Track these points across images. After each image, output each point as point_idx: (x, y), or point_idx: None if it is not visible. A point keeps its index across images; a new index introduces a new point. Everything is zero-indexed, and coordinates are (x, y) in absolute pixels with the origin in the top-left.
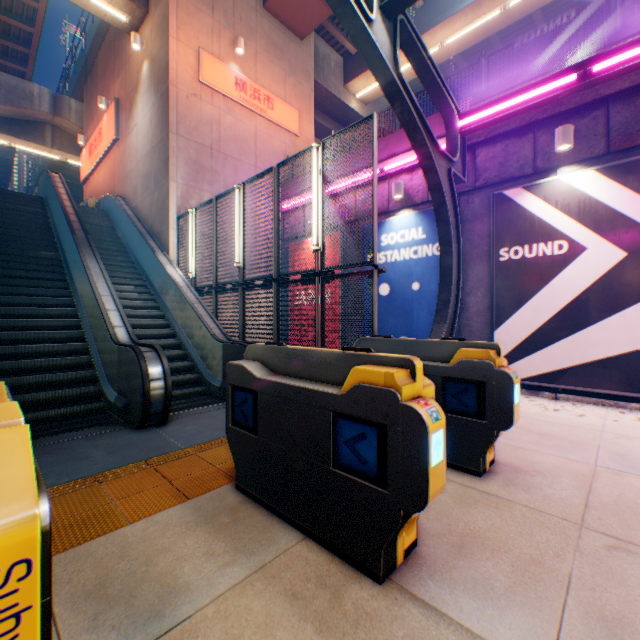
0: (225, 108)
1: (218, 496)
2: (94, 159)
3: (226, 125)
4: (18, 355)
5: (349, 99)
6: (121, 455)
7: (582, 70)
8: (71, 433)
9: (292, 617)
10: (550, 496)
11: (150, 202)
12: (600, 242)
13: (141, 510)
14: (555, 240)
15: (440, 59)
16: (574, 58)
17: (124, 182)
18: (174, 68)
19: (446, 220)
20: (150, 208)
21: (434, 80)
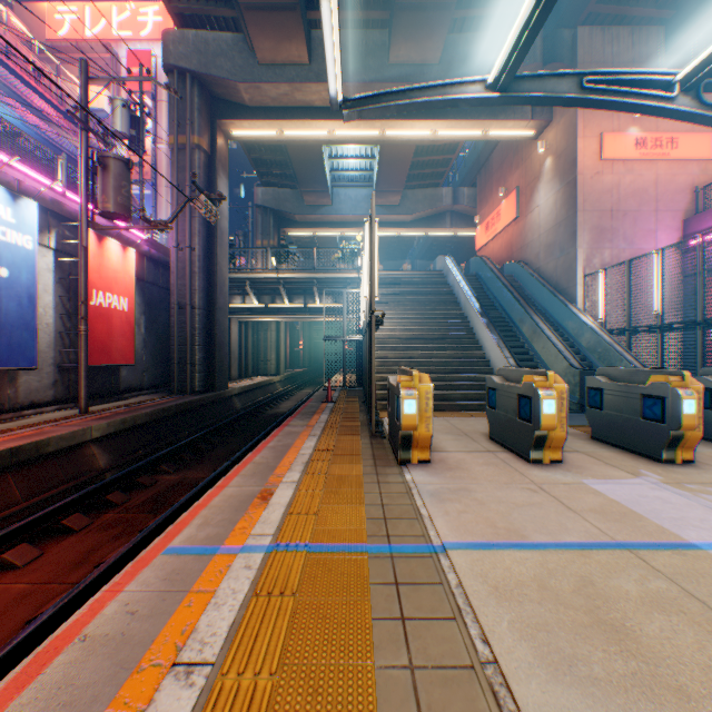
0: (622, 171)
1: None
2: (489, 234)
3: (623, 185)
4: None
5: None
6: None
7: None
8: None
9: None
10: None
11: (552, 265)
12: None
13: None
14: None
15: None
16: None
17: (522, 250)
18: (579, 161)
19: None
20: (552, 270)
21: None
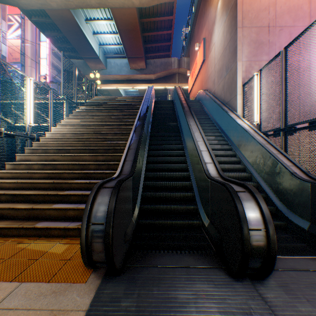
0: None
1: None
2: (193, 79)
3: (280, 3)
4: (156, 178)
5: None
6: None
7: None
8: (175, 255)
9: None
10: None
11: (222, 84)
12: None
13: None
14: None
15: None
16: None
17: (206, 82)
18: None
19: None
20: (222, 88)
21: None
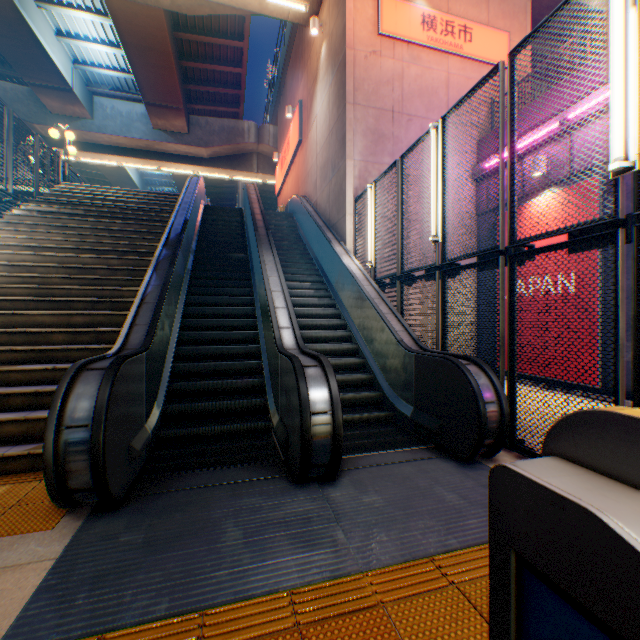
0: (408, 58)
1: None
2: (283, 170)
3: (409, 79)
4: (199, 356)
5: None
6: (258, 553)
7: None
8: (219, 471)
9: None
10: None
11: (327, 192)
12: None
13: None
14: None
15: None
16: None
17: (305, 182)
18: (350, 28)
19: None
20: (327, 199)
21: None
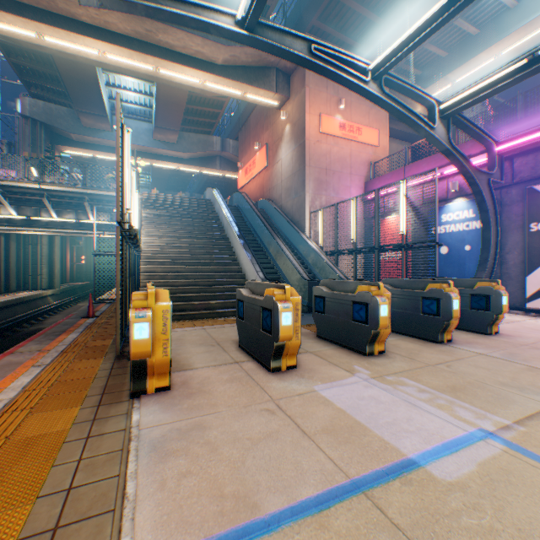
0: (333, 143)
1: None
2: (248, 177)
3: (333, 153)
4: None
5: (414, 107)
6: None
7: None
8: None
9: (412, 343)
10: (517, 340)
11: (290, 204)
12: None
13: None
14: None
15: (496, 64)
16: None
17: (271, 191)
18: (307, 130)
19: (485, 210)
20: (290, 207)
21: (475, 133)
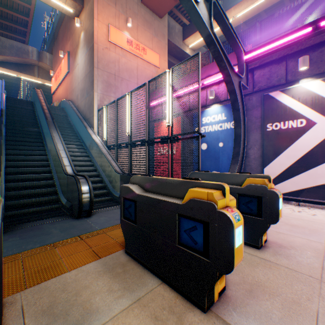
0: (122, 54)
1: (116, 257)
2: (57, 82)
3: (122, 63)
4: (18, 180)
5: (185, 48)
6: (67, 232)
7: (314, 25)
8: (43, 220)
9: None
10: (301, 262)
11: (84, 103)
12: (324, 119)
13: (75, 263)
14: (298, 119)
15: (233, 25)
16: (309, 19)
17: (72, 93)
18: (96, 34)
19: (238, 109)
20: (84, 106)
21: (231, 34)
